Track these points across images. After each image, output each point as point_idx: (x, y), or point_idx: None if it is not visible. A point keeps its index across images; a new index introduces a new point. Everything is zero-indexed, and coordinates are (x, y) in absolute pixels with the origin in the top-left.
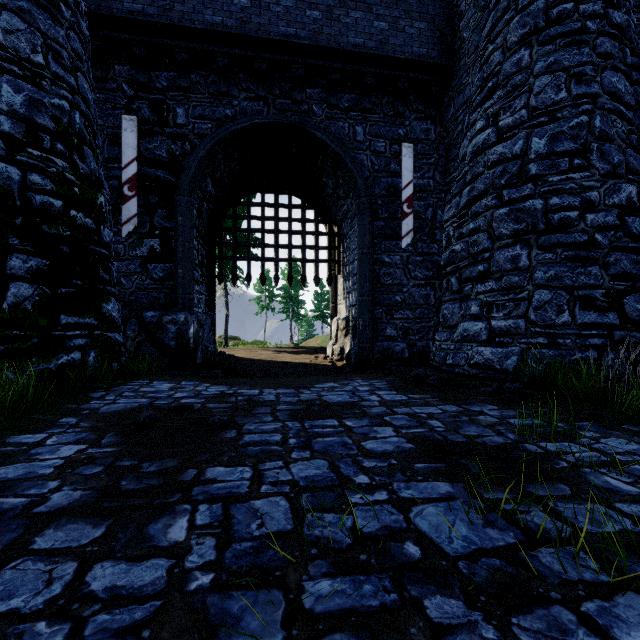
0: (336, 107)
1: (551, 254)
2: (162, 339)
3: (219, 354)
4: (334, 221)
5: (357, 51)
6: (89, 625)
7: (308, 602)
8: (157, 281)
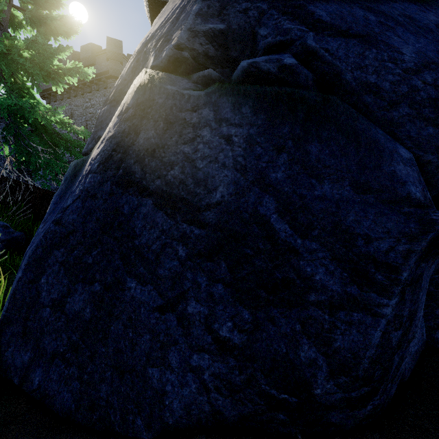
0: None
1: None
2: None
3: None
4: None
5: None
6: None
7: None
8: None
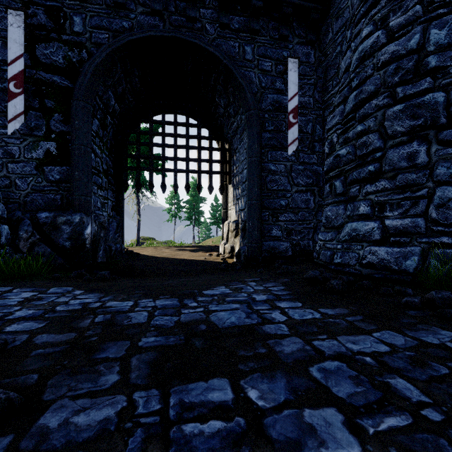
0: (227, 27)
1: None
2: (56, 239)
3: (125, 252)
4: (225, 139)
5: None
6: None
7: None
8: (53, 183)
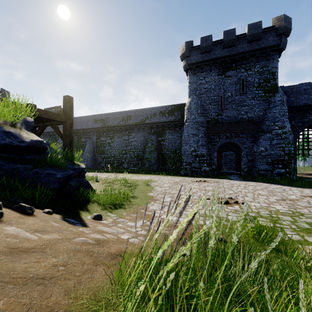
0: None
1: None
2: None
3: None
4: None
5: None
6: None
7: None
8: None
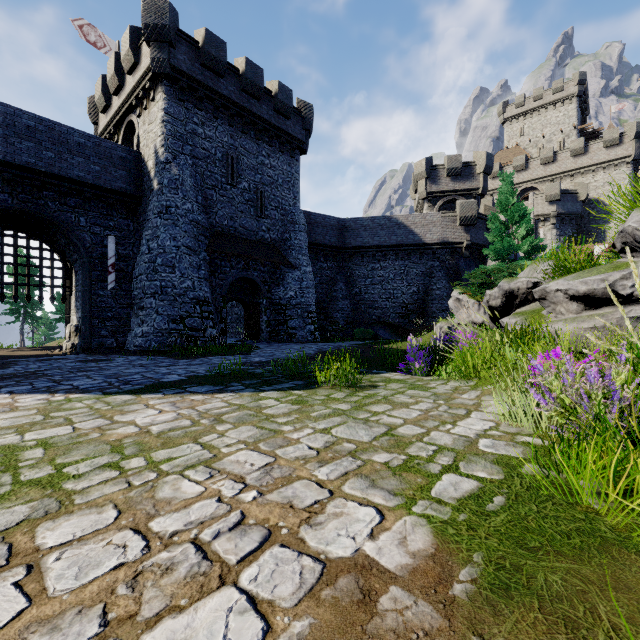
0: (66, 205)
1: (162, 303)
2: None
3: None
4: (68, 261)
5: (80, 180)
6: (5, 371)
7: (42, 368)
8: None
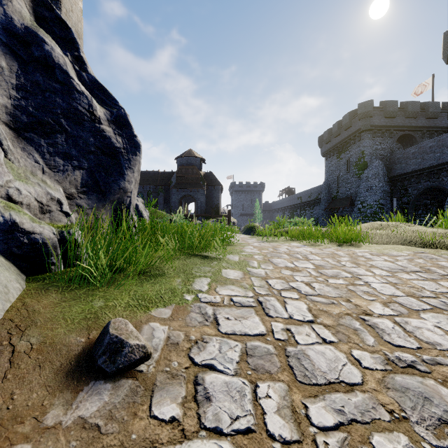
0: None
1: None
2: None
3: None
4: None
5: None
6: None
7: None
8: None
